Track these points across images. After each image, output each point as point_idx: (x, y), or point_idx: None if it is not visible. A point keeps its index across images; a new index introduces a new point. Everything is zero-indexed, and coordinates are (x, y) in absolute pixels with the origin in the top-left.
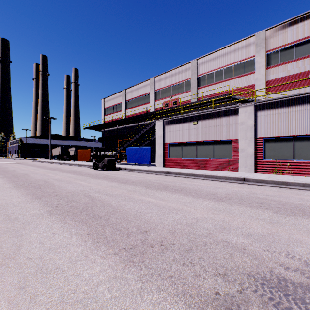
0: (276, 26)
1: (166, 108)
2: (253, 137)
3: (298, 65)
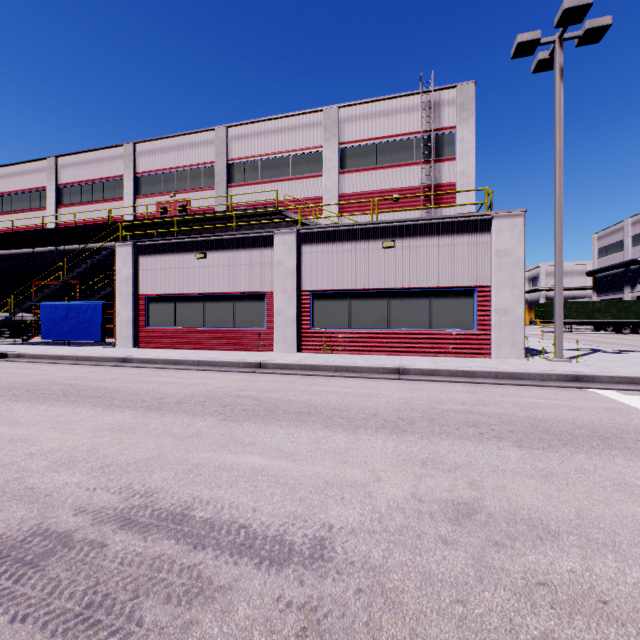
0: (353, 105)
1: (156, 217)
2: (295, 290)
3: (380, 177)
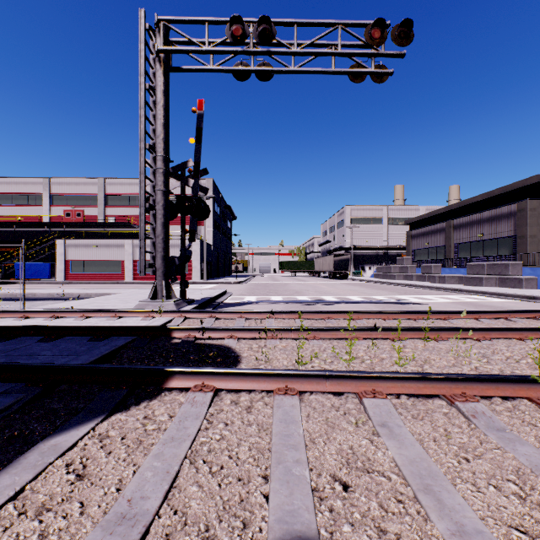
0: None
1: (68, 222)
2: (132, 260)
3: None
